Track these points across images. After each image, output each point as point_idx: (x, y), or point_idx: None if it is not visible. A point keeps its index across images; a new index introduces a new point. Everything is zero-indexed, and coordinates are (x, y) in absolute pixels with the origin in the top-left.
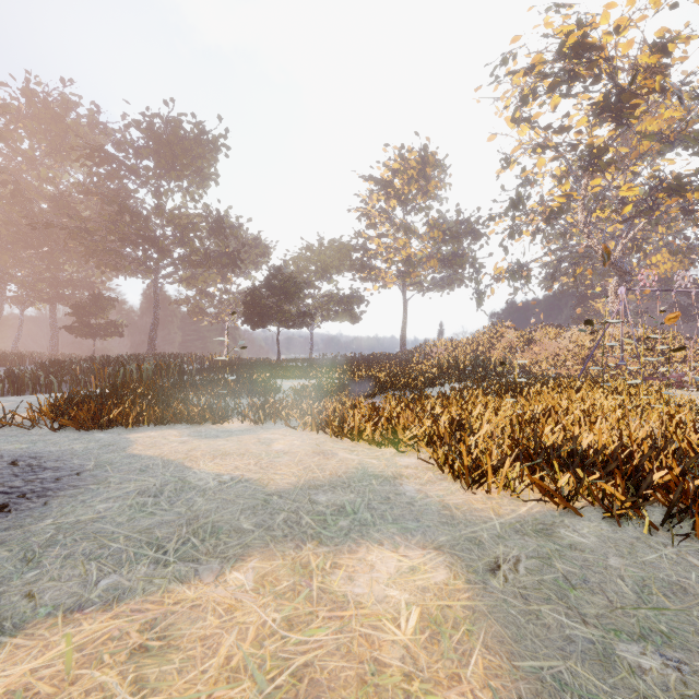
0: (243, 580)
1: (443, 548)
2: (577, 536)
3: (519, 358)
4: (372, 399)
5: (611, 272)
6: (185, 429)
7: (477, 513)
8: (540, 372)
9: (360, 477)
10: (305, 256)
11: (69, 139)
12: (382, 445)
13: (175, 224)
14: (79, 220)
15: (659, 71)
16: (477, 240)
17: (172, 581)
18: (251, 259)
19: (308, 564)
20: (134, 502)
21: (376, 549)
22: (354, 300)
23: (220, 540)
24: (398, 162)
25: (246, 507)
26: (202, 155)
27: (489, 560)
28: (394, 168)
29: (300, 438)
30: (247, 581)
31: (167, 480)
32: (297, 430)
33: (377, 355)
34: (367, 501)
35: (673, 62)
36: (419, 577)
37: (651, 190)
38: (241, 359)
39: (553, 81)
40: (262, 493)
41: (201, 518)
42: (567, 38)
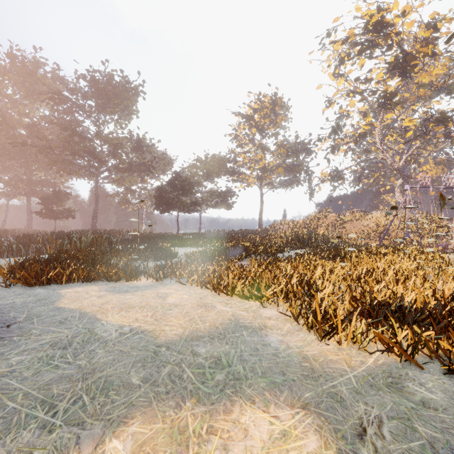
0: (120, 451)
1: (310, 407)
2: (425, 391)
3: (337, 233)
4: (241, 261)
5: (396, 176)
6: (104, 285)
7: (333, 365)
8: (351, 242)
9: (234, 328)
10: (196, 165)
11: (39, 87)
12: (250, 298)
13: (109, 143)
14: (44, 140)
15: (431, 41)
16: (309, 155)
17: (50, 453)
18: (160, 167)
19: (185, 428)
20: (45, 355)
21: (248, 409)
22: (228, 194)
23: (108, 397)
24: (257, 103)
25: (137, 359)
26: (127, 98)
27: (354, 422)
28: (255, 108)
29: (188, 292)
30: (124, 453)
31: (78, 331)
32: (187, 286)
33: (243, 230)
34: (239, 353)
35: (441, 35)
36: (292, 445)
37: (425, 121)
38: (153, 233)
39: (361, 48)
40: (153, 344)
41: (97, 371)
42: (371, 19)
